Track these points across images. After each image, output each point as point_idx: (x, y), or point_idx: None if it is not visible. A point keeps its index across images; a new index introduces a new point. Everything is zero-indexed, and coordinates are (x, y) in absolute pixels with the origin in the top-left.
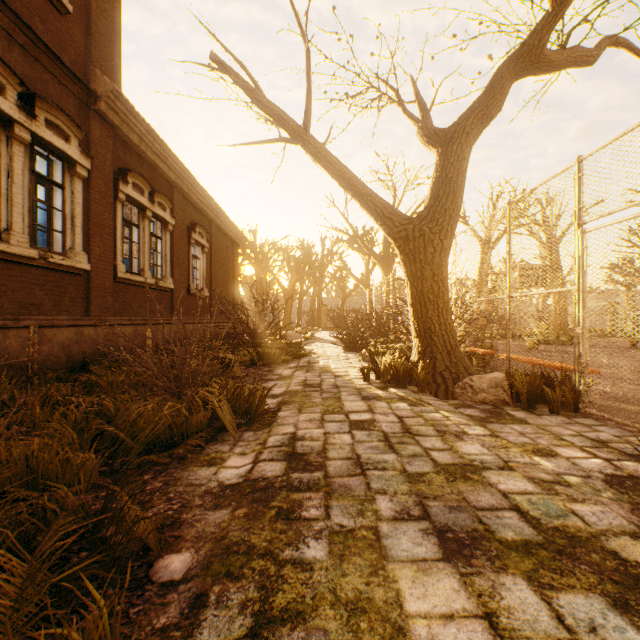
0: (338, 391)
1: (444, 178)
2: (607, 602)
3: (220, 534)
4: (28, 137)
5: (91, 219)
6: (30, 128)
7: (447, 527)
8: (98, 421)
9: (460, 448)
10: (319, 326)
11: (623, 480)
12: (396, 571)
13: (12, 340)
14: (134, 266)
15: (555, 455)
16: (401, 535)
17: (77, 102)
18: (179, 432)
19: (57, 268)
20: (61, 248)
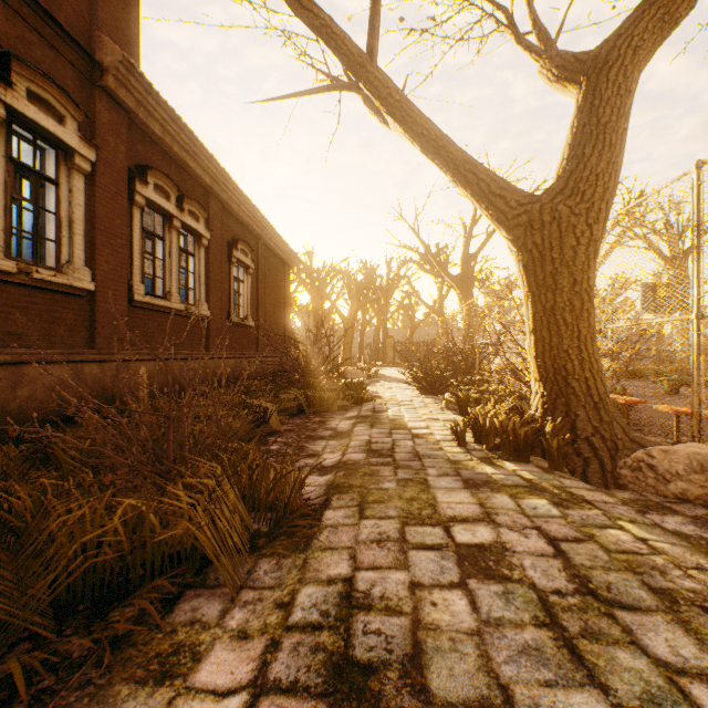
0: (421, 466)
1: (594, 125)
2: None
3: None
4: (1, 111)
5: (96, 226)
6: (3, 99)
7: None
8: None
9: None
10: (384, 361)
11: None
12: None
13: None
14: (159, 288)
15: None
16: None
17: (77, 75)
18: (137, 562)
19: (47, 287)
20: (55, 262)
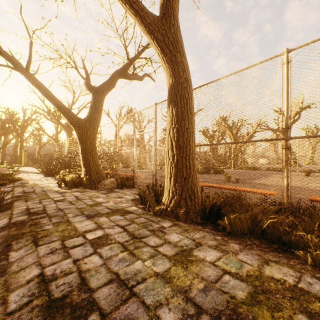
0: (46, 192)
1: (95, 106)
2: (120, 215)
3: (7, 235)
4: None
5: None
6: None
7: (89, 215)
8: None
9: (96, 200)
10: (21, 164)
11: (135, 199)
12: (74, 224)
13: None
14: None
15: (123, 197)
16: (76, 219)
17: None
18: None
19: None
20: None
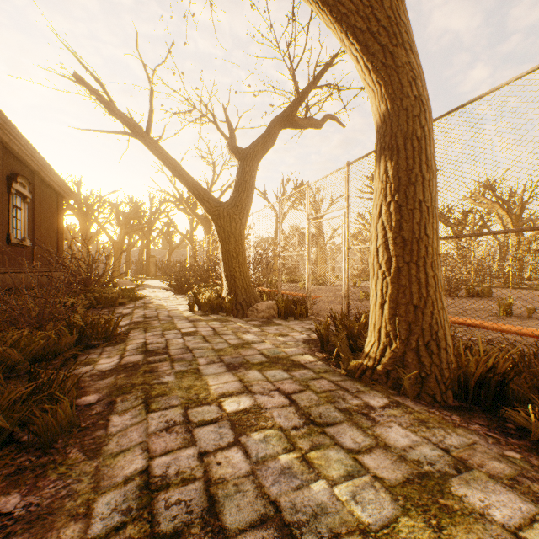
0: (172, 319)
1: (242, 180)
2: (282, 370)
3: (112, 385)
4: None
5: None
6: None
7: (231, 363)
8: None
9: (244, 337)
10: (148, 275)
11: (310, 340)
12: (207, 377)
13: None
14: None
15: (288, 335)
16: (210, 368)
17: None
18: (52, 351)
19: None
20: None
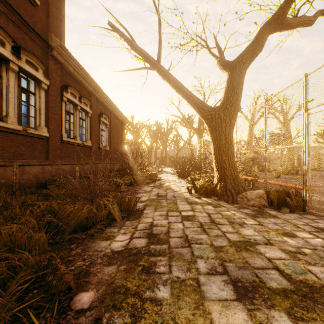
0: (175, 199)
1: (231, 87)
2: None
3: (110, 281)
4: (17, 68)
5: (49, 110)
6: (18, 64)
7: (238, 279)
8: (48, 215)
9: (242, 232)
10: (165, 165)
11: None
12: (210, 307)
13: (8, 172)
14: (71, 134)
15: (295, 236)
16: (212, 284)
17: (42, 51)
18: (91, 221)
19: (32, 135)
20: (34, 125)
